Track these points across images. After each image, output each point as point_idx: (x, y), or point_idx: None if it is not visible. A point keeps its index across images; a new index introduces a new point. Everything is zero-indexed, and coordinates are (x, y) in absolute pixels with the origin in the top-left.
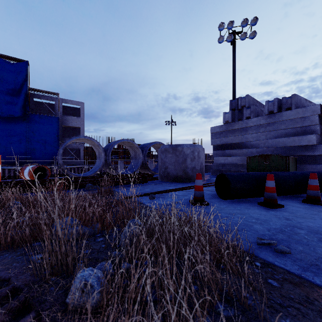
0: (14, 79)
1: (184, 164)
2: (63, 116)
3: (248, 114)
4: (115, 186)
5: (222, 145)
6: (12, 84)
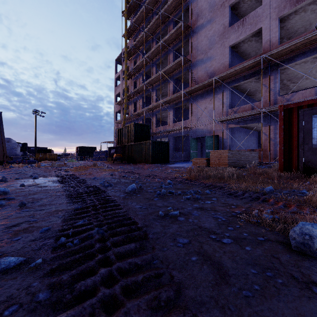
0: None
1: None
2: None
3: None
4: None
5: None
6: None
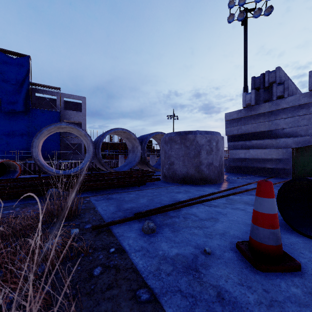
0: (16, 74)
1: (198, 158)
2: (64, 111)
3: (280, 93)
4: (96, 192)
5: (240, 135)
6: (14, 79)
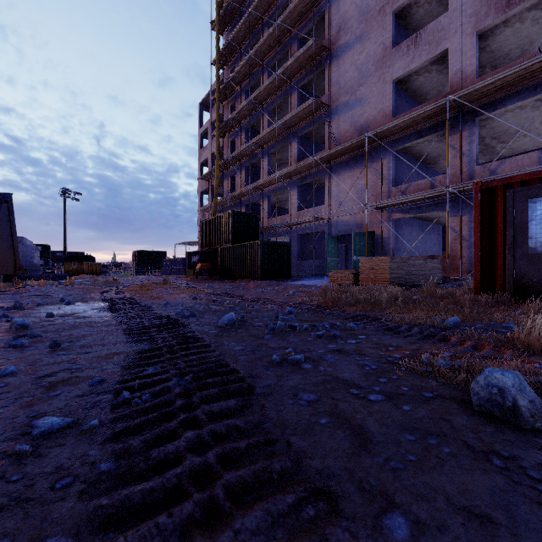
0: None
1: None
2: None
3: None
4: None
5: None
6: None
